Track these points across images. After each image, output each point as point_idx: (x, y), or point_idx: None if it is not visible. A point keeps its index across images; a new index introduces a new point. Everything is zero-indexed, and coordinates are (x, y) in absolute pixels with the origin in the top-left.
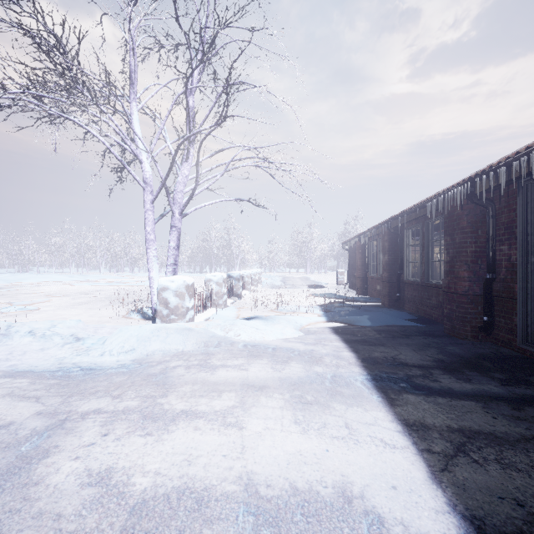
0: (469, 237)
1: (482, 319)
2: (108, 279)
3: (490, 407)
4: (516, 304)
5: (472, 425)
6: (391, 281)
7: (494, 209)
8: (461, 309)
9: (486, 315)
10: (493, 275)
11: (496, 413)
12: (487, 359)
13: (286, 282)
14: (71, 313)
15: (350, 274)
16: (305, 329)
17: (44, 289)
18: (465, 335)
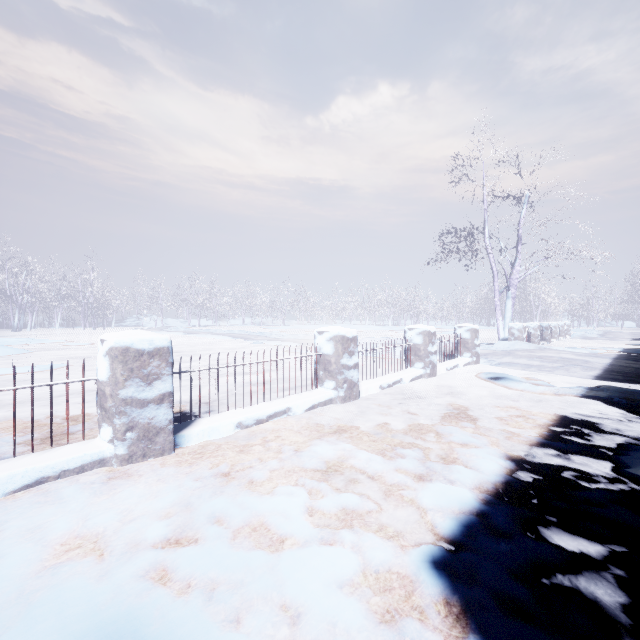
0: None
1: None
2: None
3: None
4: None
5: None
6: None
7: None
8: None
9: None
10: None
11: None
12: None
13: (604, 335)
14: None
15: None
16: (598, 353)
17: (386, 334)
18: None
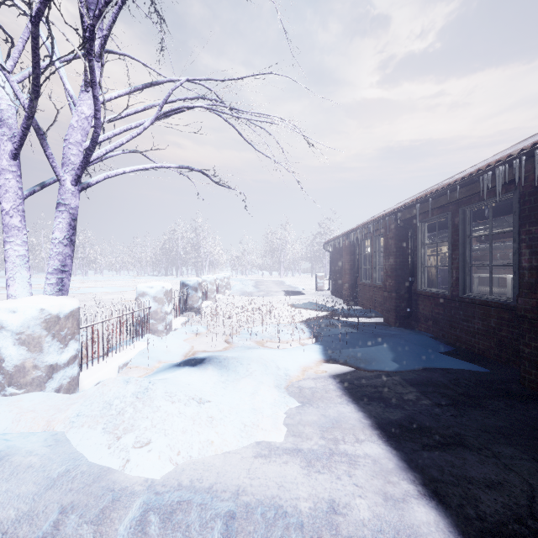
0: None
1: None
2: None
3: None
4: None
5: None
6: (399, 292)
7: None
8: None
9: None
10: None
11: None
12: None
13: (259, 287)
14: None
15: (332, 278)
16: (294, 386)
17: None
18: None
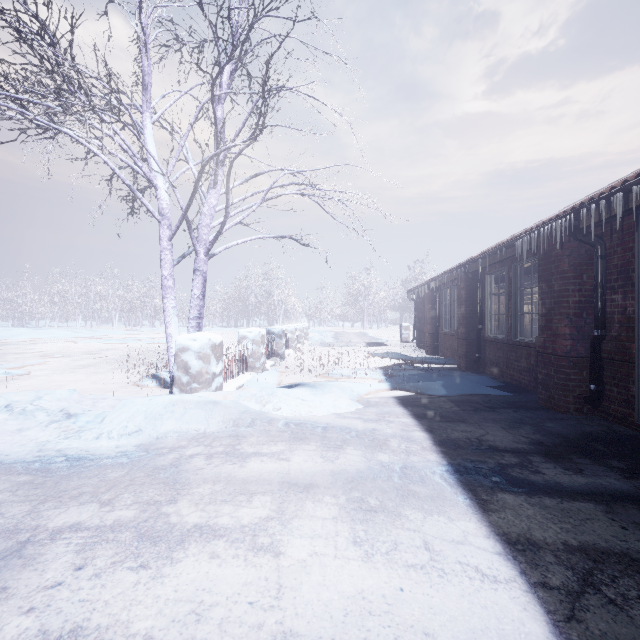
0: (571, 283)
1: (588, 388)
2: (121, 334)
3: (615, 511)
4: (633, 368)
5: (597, 541)
6: (469, 338)
7: (604, 247)
8: (561, 375)
9: (593, 383)
10: (603, 332)
11: (625, 520)
12: (599, 440)
13: (339, 339)
14: (70, 378)
15: (416, 329)
16: (364, 400)
17: (41, 347)
18: (566, 408)
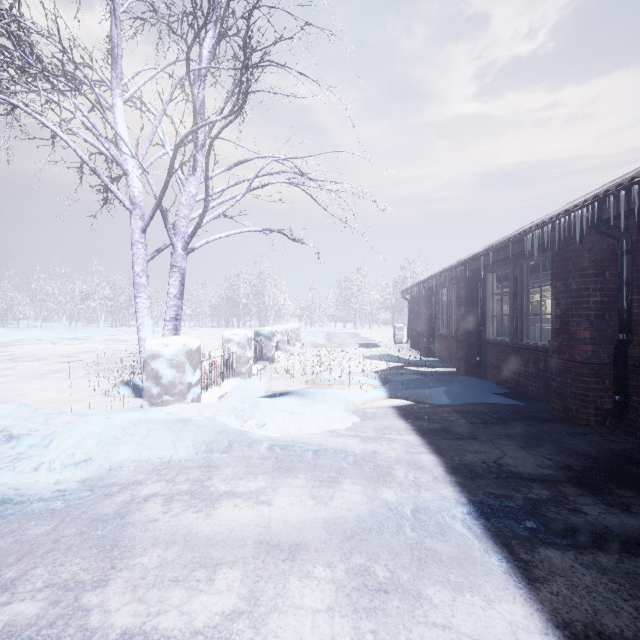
0: (592, 281)
1: (611, 399)
2: (106, 335)
3: None
4: None
5: None
6: (469, 341)
7: (630, 241)
8: (580, 384)
9: (618, 393)
10: (629, 336)
11: None
12: (633, 462)
13: (331, 340)
14: (36, 386)
15: (411, 329)
16: (360, 411)
17: (16, 349)
18: (586, 421)
